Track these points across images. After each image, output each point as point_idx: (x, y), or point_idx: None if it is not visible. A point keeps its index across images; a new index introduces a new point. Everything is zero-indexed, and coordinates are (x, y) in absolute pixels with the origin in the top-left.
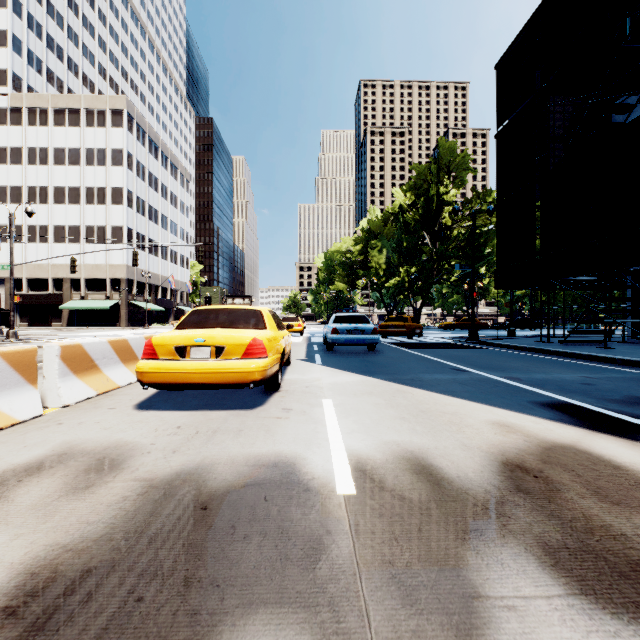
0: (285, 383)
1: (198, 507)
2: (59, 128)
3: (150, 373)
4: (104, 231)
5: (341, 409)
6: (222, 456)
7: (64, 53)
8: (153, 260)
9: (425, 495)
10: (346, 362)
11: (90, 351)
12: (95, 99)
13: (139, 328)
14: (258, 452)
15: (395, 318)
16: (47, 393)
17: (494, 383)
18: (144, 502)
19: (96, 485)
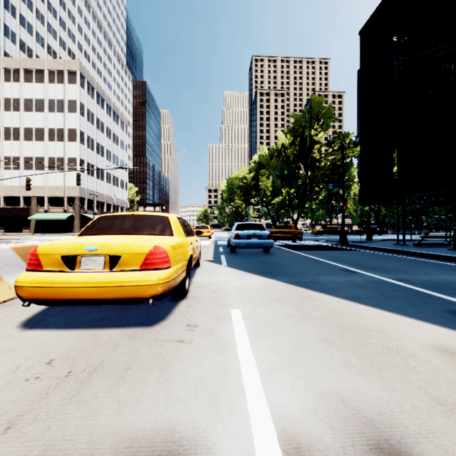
0: (193, 287)
1: None
2: (28, 84)
3: (30, 288)
4: (62, 161)
5: (252, 325)
6: (77, 442)
7: (33, 29)
8: (100, 183)
9: None
10: (248, 263)
11: None
12: (55, 62)
13: None
14: (138, 427)
15: (282, 226)
16: None
17: (391, 286)
18: None
19: None
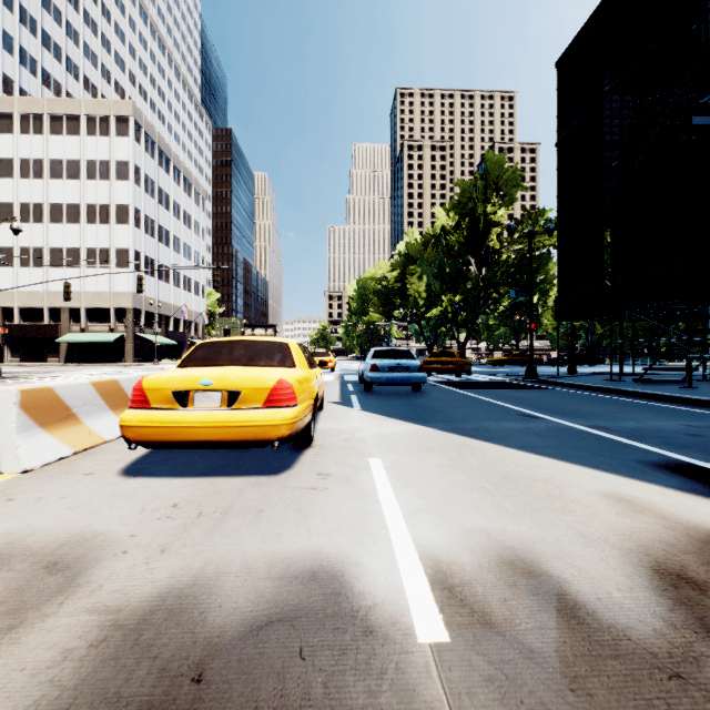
0: (318, 435)
1: (187, 676)
2: (56, 137)
3: (139, 427)
4: (107, 254)
5: (395, 474)
6: (233, 559)
7: (62, 52)
8: (164, 287)
9: (562, 643)
10: (390, 406)
11: (65, 396)
12: (97, 104)
13: (147, 364)
14: (287, 551)
15: (441, 353)
16: (1, 454)
17: (580, 434)
18: (96, 664)
19: (26, 623)
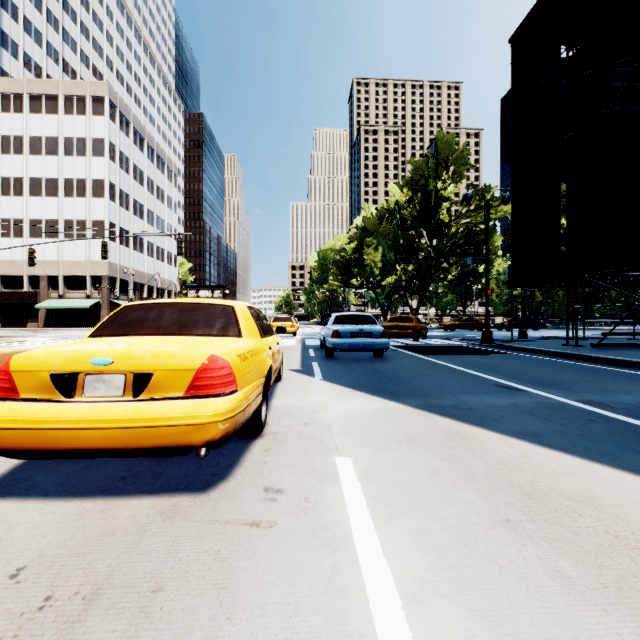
0: (273, 416)
1: None
2: (35, 115)
3: None
4: (84, 225)
5: (374, 489)
6: None
7: (43, 38)
8: (138, 257)
9: None
10: (353, 375)
11: None
12: (74, 85)
13: None
14: None
15: (399, 318)
16: None
17: (581, 414)
18: None
19: None
